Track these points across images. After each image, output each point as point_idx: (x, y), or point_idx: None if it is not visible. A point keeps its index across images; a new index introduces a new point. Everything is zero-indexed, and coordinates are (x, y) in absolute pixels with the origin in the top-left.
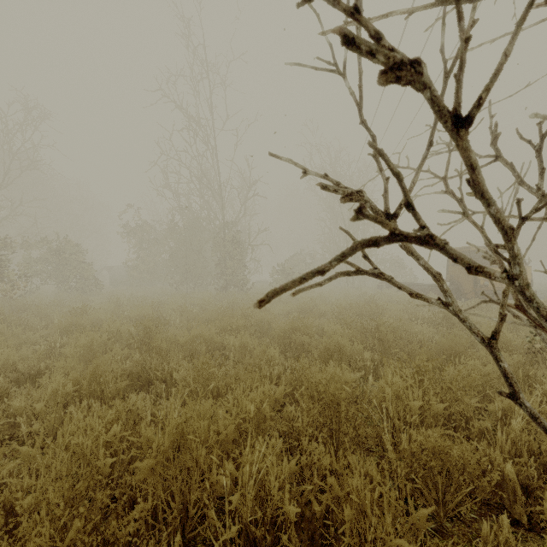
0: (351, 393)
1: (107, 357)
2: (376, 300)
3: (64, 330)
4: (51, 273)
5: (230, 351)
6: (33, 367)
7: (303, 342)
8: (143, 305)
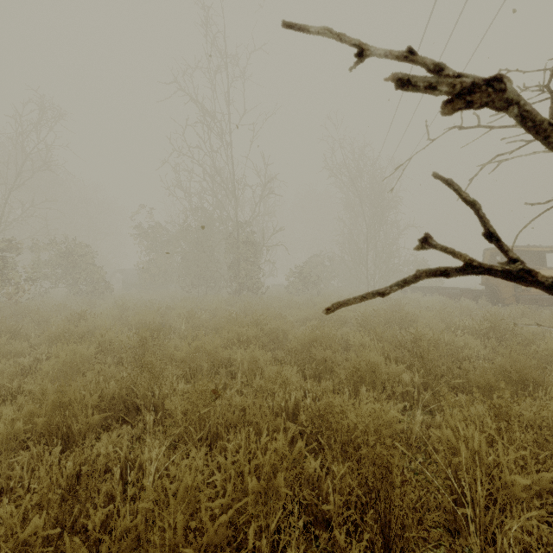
0: (394, 434)
1: (87, 377)
2: (404, 306)
3: (55, 339)
4: (61, 275)
5: (238, 367)
6: (5, 386)
7: (326, 358)
8: (151, 310)
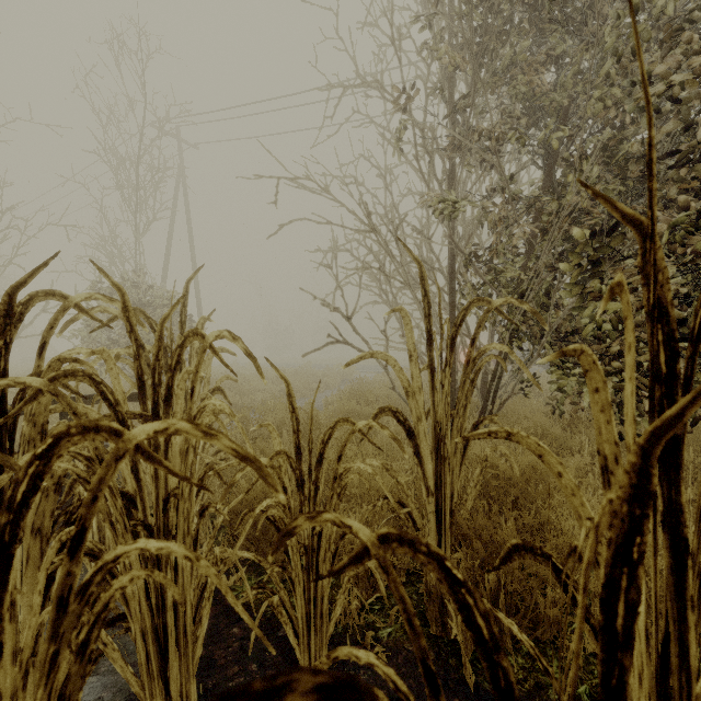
0: None
1: None
2: None
3: None
4: None
5: None
6: None
7: None
8: None
